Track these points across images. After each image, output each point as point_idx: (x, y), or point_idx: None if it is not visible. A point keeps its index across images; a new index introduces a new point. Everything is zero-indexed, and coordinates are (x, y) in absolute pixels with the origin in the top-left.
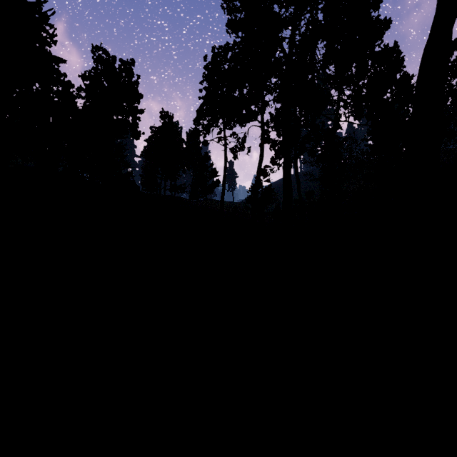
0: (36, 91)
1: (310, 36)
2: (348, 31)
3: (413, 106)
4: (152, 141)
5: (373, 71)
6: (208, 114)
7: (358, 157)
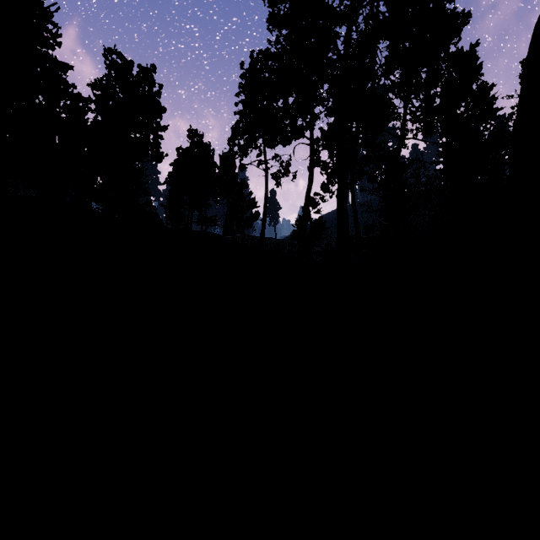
0: (38, 104)
1: (371, 33)
2: (418, 27)
3: (520, 106)
4: (178, 165)
5: (448, 76)
6: (245, 132)
7: (430, 182)
